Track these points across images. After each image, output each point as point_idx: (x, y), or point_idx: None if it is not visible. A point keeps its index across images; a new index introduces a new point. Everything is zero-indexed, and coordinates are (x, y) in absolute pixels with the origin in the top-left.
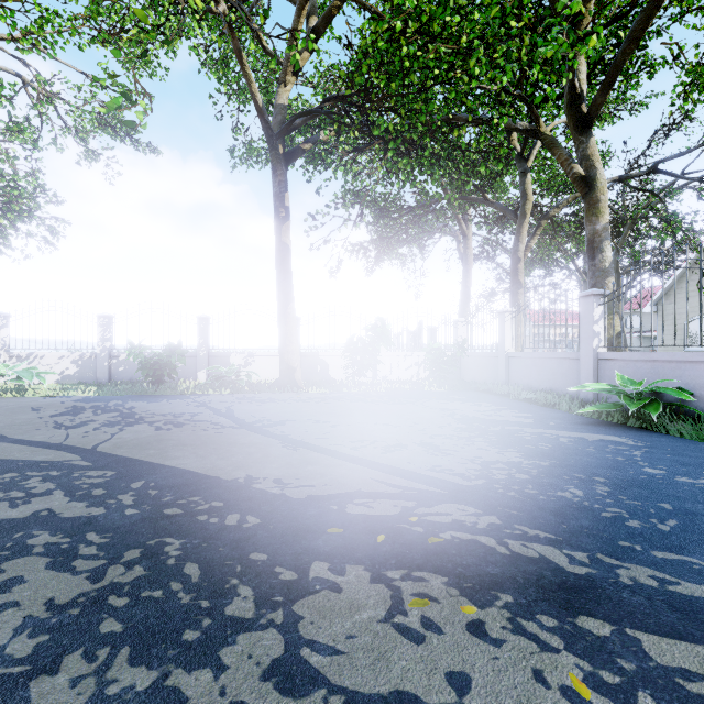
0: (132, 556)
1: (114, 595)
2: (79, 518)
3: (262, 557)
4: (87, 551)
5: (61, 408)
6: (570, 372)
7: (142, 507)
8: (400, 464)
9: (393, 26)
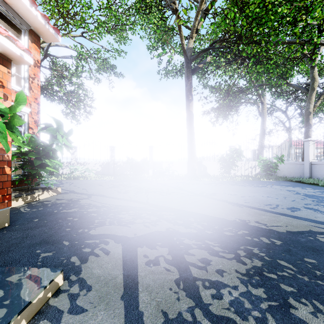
0: (242, 253)
1: (264, 272)
2: (190, 233)
3: (312, 261)
4: (217, 249)
5: (108, 184)
6: None
7: (211, 230)
8: (312, 218)
9: (245, 2)
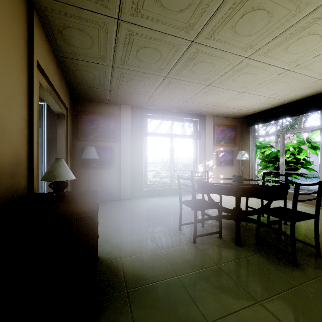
0: None
1: None
2: None
3: None
4: None
5: None
6: None
7: None
8: None
9: None
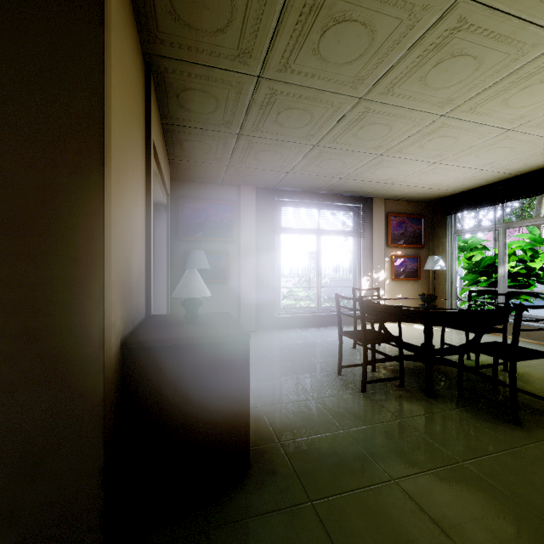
0: None
1: None
2: None
3: None
4: None
5: None
6: None
7: None
8: None
9: None
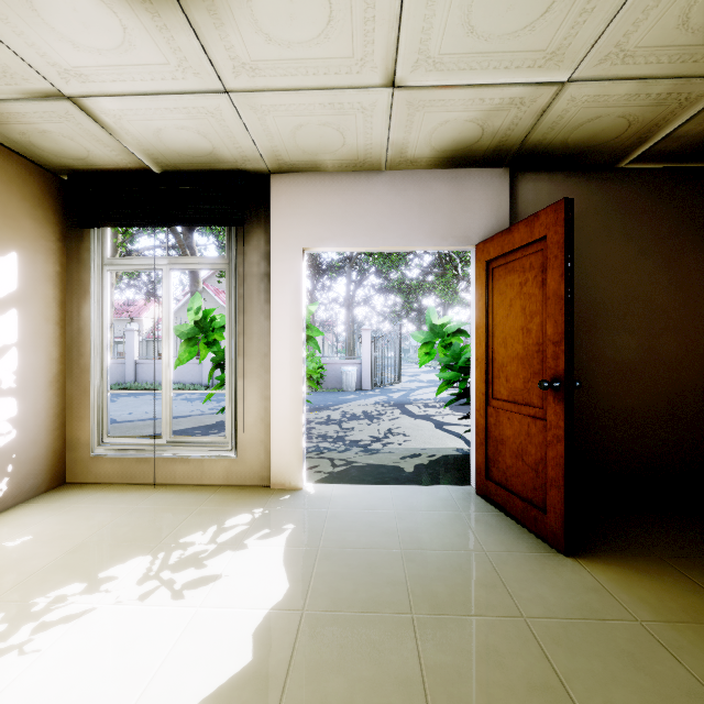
0: None
1: None
2: None
3: None
4: None
5: None
6: (194, 371)
7: None
8: None
9: None
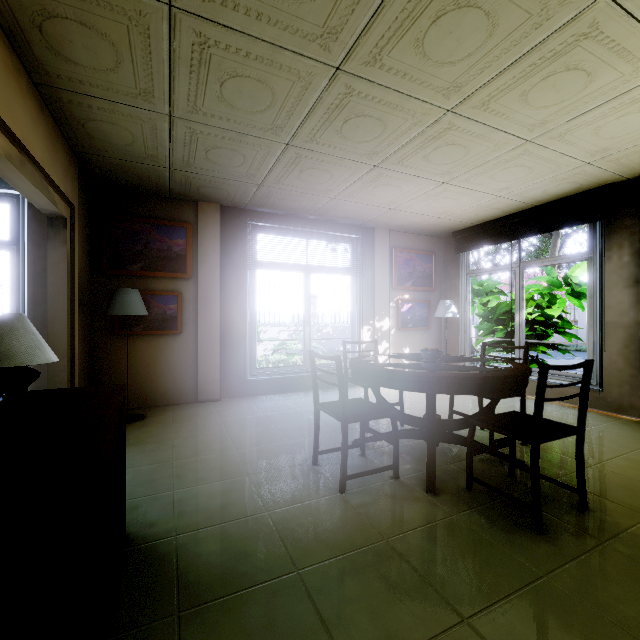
0: None
1: None
2: None
3: None
4: None
5: None
6: None
7: None
8: None
9: None
